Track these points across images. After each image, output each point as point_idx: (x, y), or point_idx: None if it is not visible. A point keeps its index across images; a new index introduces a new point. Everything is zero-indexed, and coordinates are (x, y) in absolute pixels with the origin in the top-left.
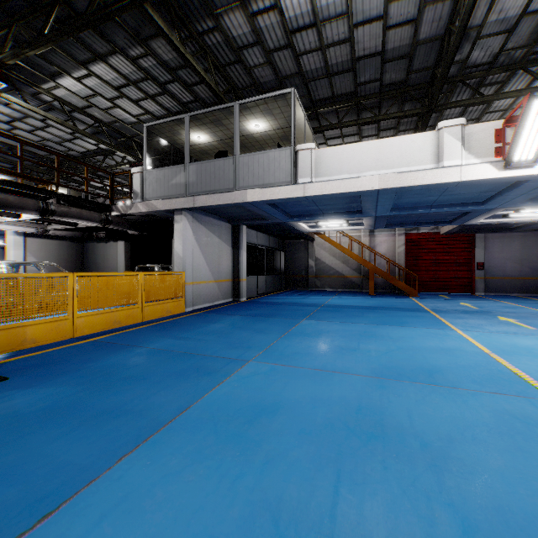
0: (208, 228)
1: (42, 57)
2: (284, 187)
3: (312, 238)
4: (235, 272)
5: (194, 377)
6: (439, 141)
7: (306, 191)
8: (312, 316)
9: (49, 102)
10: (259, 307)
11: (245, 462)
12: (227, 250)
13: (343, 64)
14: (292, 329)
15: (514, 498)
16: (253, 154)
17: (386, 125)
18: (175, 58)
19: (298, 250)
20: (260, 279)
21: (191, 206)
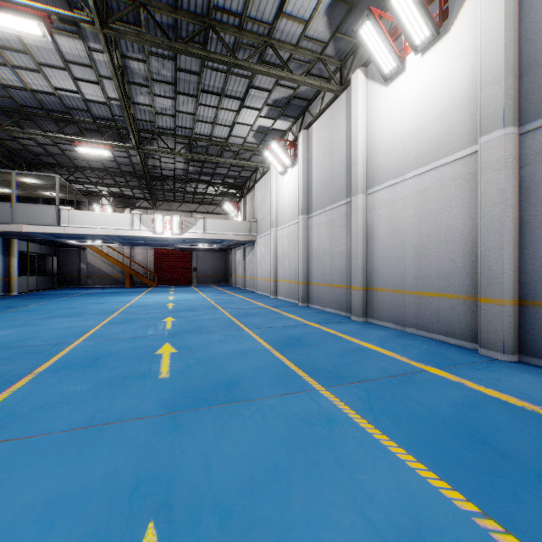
0: None
1: None
2: (51, 227)
3: (84, 247)
4: (8, 274)
5: (6, 309)
6: (132, 219)
7: (66, 231)
8: (71, 297)
9: None
10: (32, 296)
11: (34, 312)
12: None
13: (94, 159)
14: (55, 300)
15: (93, 309)
16: (29, 204)
17: (133, 184)
18: None
19: (72, 256)
20: (31, 279)
21: None
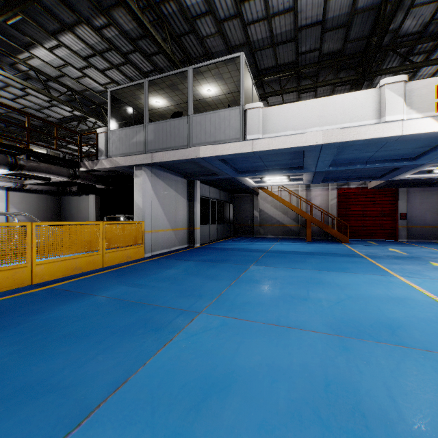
0: (166, 182)
1: (15, 28)
2: (234, 143)
3: (256, 192)
4: (190, 222)
5: (140, 335)
6: (380, 98)
7: (254, 146)
8: (259, 261)
9: (25, 71)
10: (211, 252)
11: None
12: (183, 202)
13: (286, 34)
14: (241, 275)
15: None
16: (205, 113)
17: (322, 93)
18: (135, 28)
19: (245, 202)
20: (212, 227)
21: (149, 162)
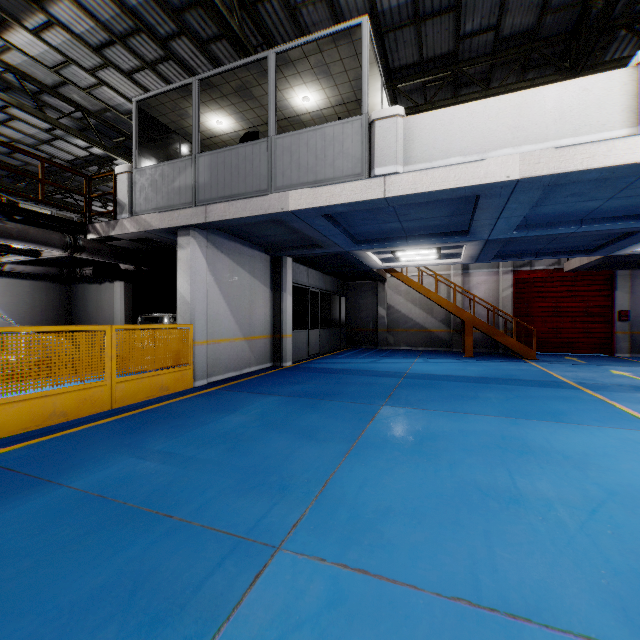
0: (234, 258)
1: None
2: (350, 183)
3: (383, 278)
4: (276, 325)
5: None
6: (638, 85)
7: (387, 188)
8: (395, 397)
9: None
10: (309, 378)
11: None
12: (263, 292)
13: None
14: (366, 428)
15: None
16: (299, 132)
17: None
18: None
19: (364, 294)
20: (312, 334)
21: (201, 221)
